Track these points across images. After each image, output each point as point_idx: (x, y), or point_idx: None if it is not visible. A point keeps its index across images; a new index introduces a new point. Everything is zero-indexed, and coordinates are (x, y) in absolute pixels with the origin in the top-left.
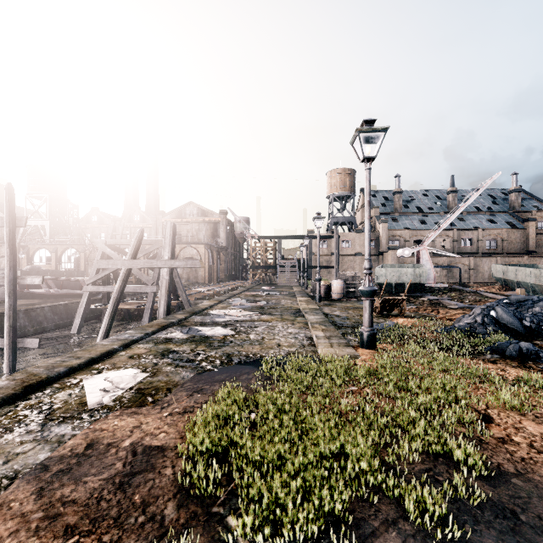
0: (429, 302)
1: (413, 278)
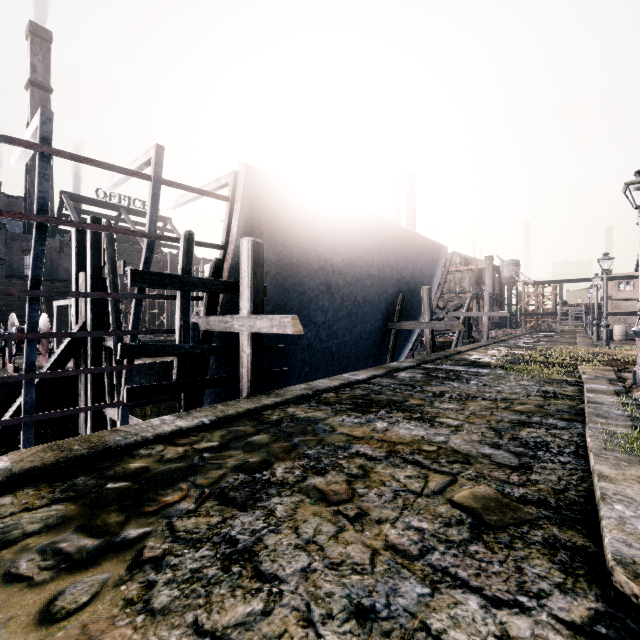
0: None
1: None
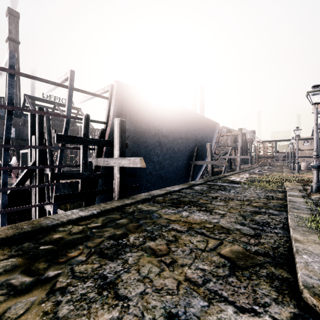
0: None
1: None
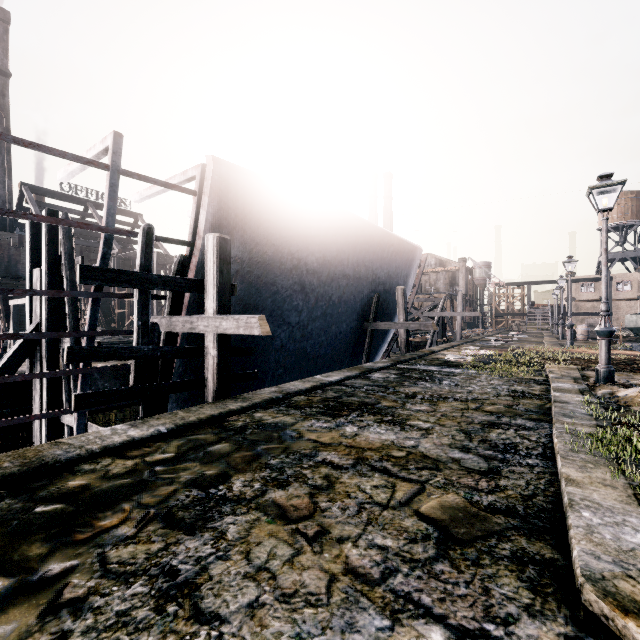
0: None
1: None
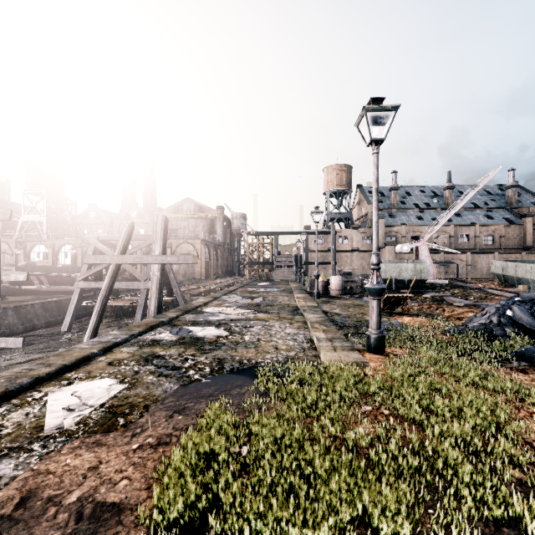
0: (432, 299)
1: (414, 274)
